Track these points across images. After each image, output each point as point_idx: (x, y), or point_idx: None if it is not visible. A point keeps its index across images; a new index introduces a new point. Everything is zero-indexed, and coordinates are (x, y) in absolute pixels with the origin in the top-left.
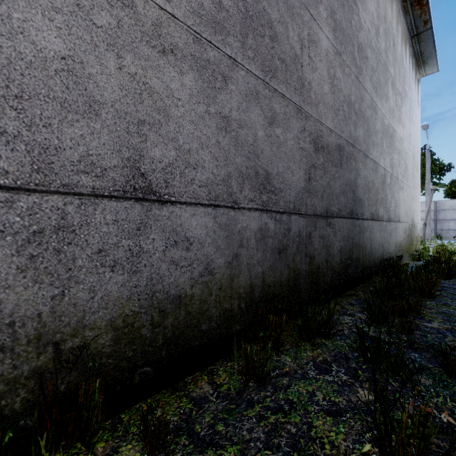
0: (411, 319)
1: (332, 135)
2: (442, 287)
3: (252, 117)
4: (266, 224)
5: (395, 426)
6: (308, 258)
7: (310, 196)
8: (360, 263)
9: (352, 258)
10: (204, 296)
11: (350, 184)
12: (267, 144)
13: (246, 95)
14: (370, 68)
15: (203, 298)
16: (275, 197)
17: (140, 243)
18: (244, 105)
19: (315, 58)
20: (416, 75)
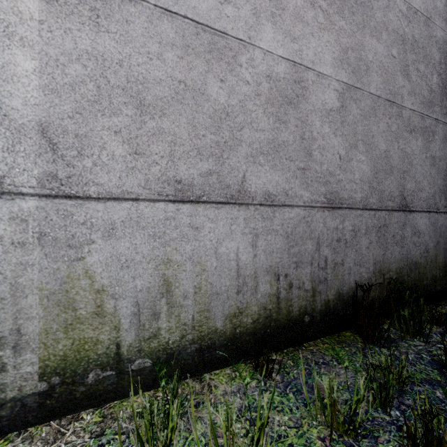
0: None
1: None
2: None
3: (445, 152)
4: None
5: None
6: None
7: None
8: None
9: None
10: (425, 265)
11: None
12: None
13: (442, 139)
14: None
15: (424, 266)
16: None
17: (403, 232)
18: (441, 146)
19: None
20: None
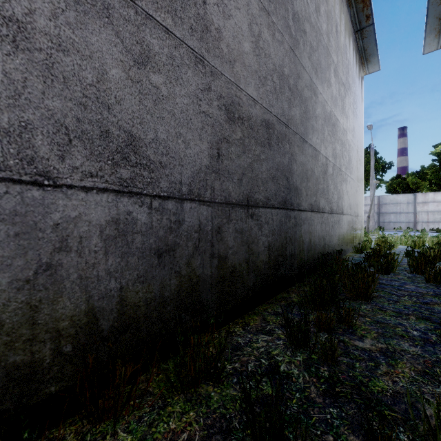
0: (335, 344)
1: (256, 107)
2: (380, 284)
3: (94, 42)
4: (130, 213)
5: None
6: (217, 260)
7: (219, 178)
8: (296, 260)
9: (285, 255)
10: None
11: (282, 169)
12: (132, 93)
13: (76, 1)
14: (308, 45)
15: None
16: (150, 173)
17: None
18: (72, 16)
19: (228, 1)
20: (360, 71)
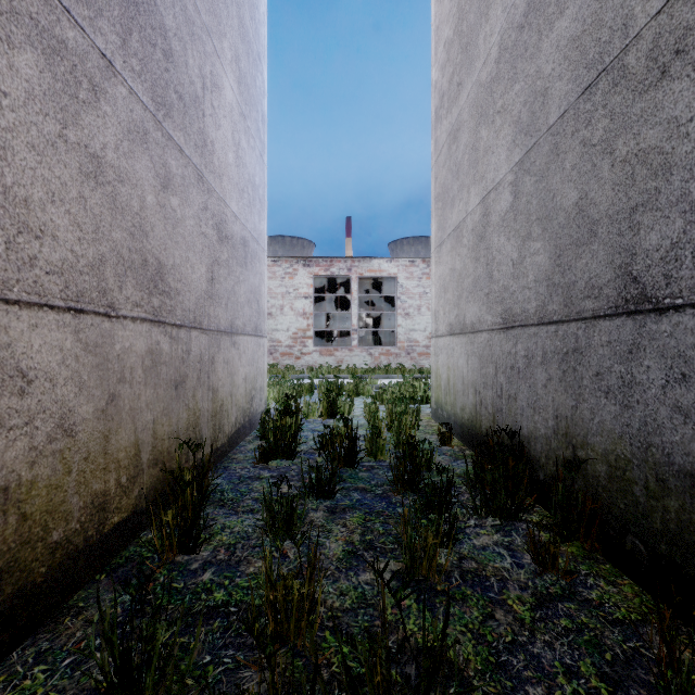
0: None
1: None
2: None
3: None
4: None
5: (412, 687)
6: None
7: None
8: None
9: None
10: None
11: None
12: None
13: None
14: None
15: None
16: None
17: (631, 370)
18: None
19: None
20: None
